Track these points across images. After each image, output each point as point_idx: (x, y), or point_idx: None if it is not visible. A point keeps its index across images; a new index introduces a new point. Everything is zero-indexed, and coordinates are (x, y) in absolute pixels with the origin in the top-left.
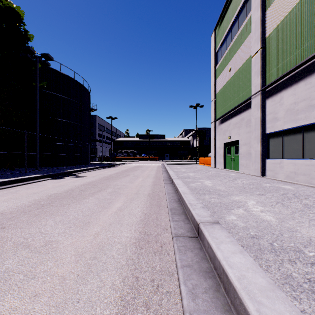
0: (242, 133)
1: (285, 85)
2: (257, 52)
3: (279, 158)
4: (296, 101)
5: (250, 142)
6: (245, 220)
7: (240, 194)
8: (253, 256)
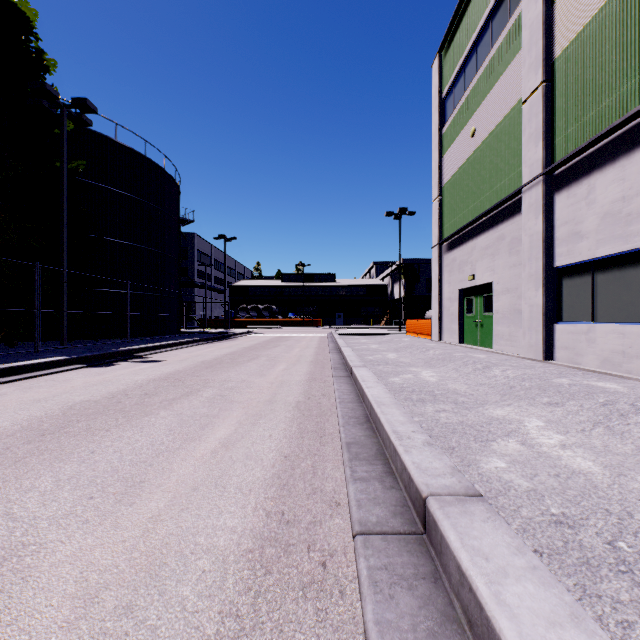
0: (501, 267)
1: (599, 160)
2: (534, 92)
3: (586, 322)
4: (625, 195)
5: (519, 287)
6: (530, 472)
7: (504, 401)
8: (573, 586)
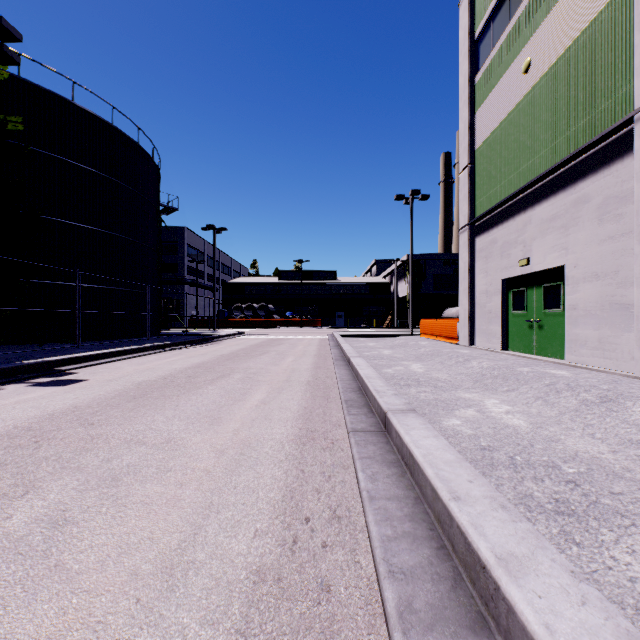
0: (582, 242)
1: None
2: None
3: None
4: None
5: (622, 269)
6: None
7: None
8: None
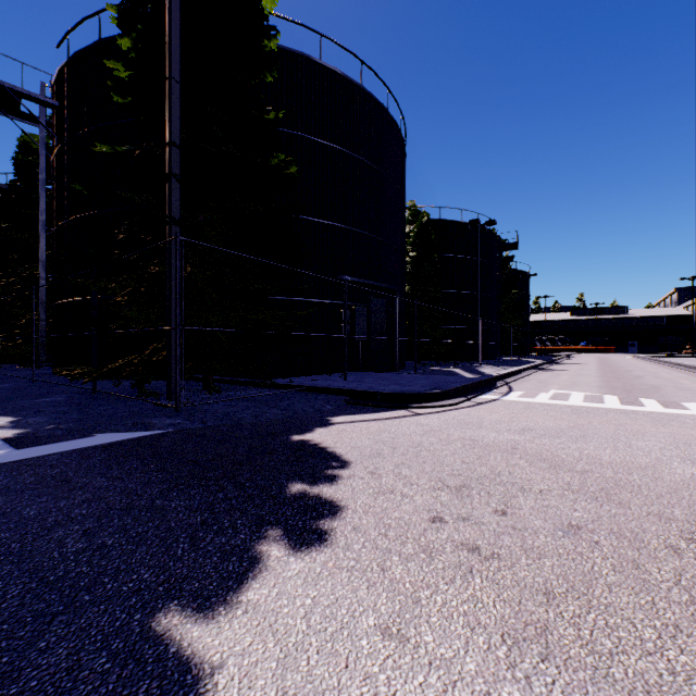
0: None
1: None
2: None
3: None
4: None
5: None
6: None
7: None
8: None
